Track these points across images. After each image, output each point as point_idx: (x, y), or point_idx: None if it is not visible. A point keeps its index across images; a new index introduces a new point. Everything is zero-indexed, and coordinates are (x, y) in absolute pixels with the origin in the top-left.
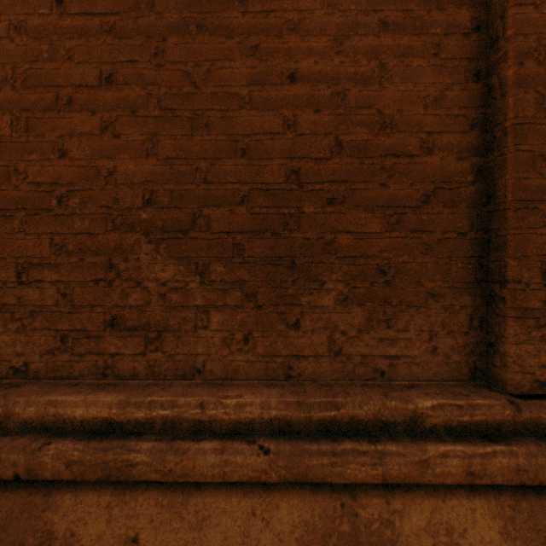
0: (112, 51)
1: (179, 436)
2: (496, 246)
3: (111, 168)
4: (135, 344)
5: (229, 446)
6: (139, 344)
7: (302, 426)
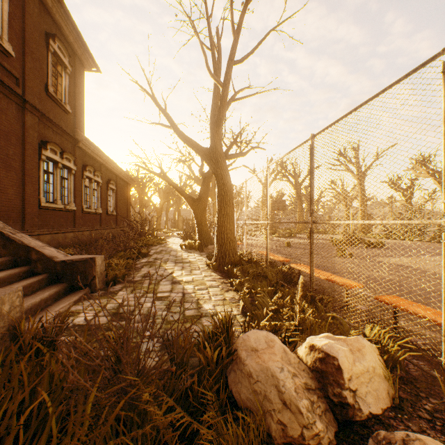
0: None
1: None
2: (25, 217)
3: None
4: None
5: None
6: None
7: None
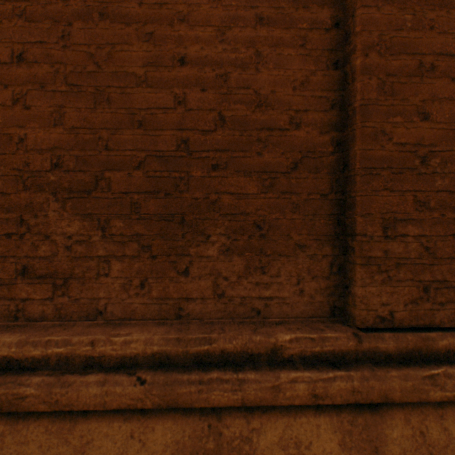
0: (23, 33)
1: (70, 370)
2: (349, 205)
3: (22, 135)
4: (44, 290)
5: (111, 378)
6: (48, 290)
7: (180, 359)
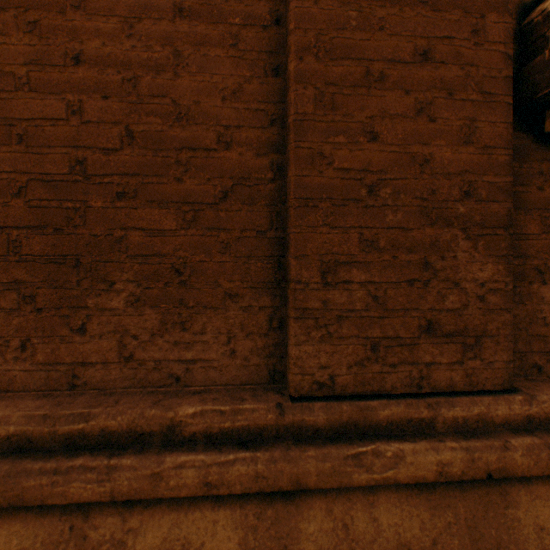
0: None
1: None
2: (287, 245)
3: None
4: None
5: None
6: None
7: (46, 441)
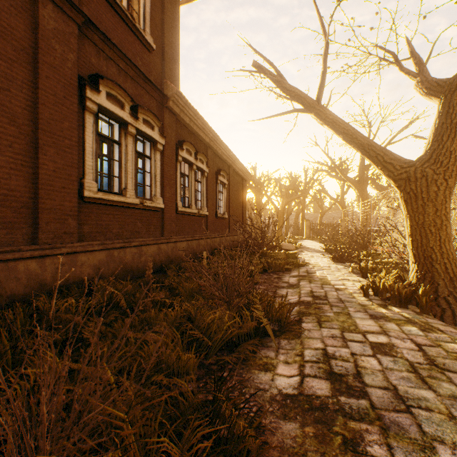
0: None
1: None
2: (38, 218)
3: None
4: None
5: None
6: None
7: None
